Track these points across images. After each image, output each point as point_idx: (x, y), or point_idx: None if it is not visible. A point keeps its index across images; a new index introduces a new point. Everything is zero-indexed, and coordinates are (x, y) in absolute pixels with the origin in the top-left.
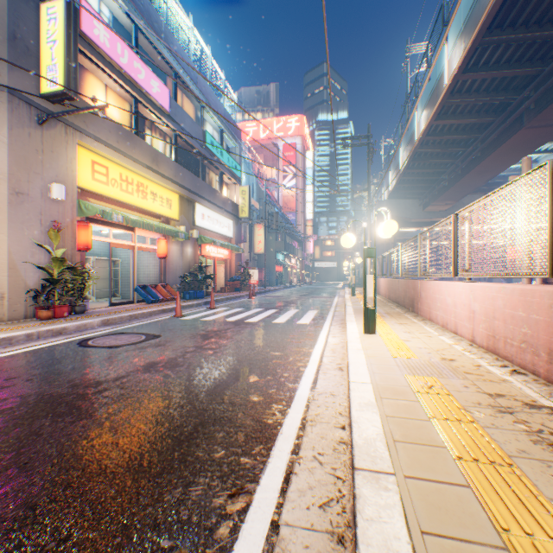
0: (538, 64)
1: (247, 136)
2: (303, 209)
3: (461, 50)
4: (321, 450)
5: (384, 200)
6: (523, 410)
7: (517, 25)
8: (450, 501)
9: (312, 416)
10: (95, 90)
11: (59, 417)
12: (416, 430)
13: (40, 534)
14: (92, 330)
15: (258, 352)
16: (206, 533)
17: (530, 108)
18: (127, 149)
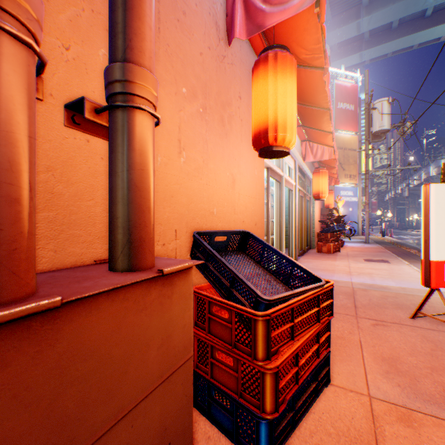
0: None
1: None
2: None
3: None
4: None
5: (434, 175)
6: None
7: None
8: None
9: None
10: None
11: None
12: None
13: None
14: None
15: None
16: None
17: None
18: None
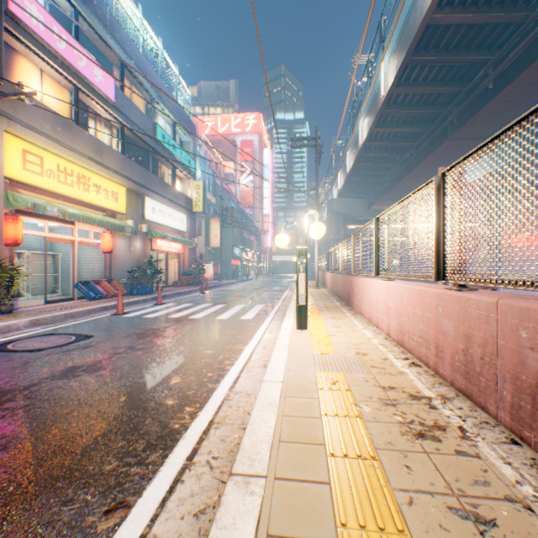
0: (458, 84)
1: (205, 131)
2: (261, 204)
3: (394, 66)
4: (217, 454)
5: (335, 198)
6: (405, 402)
7: (439, 48)
8: (306, 500)
9: (220, 418)
10: (28, 74)
11: None
12: (304, 429)
13: None
14: (16, 332)
15: (191, 350)
16: None
17: (453, 122)
18: (65, 139)
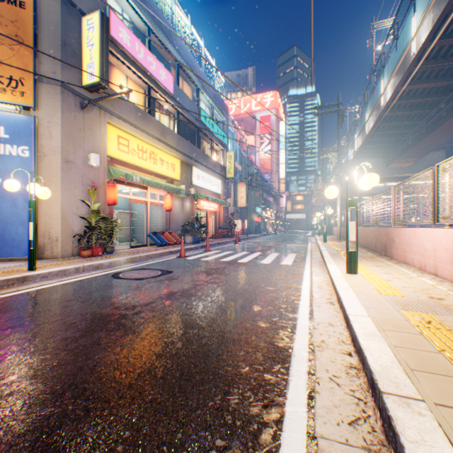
0: None
1: (230, 112)
2: (277, 170)
3: (430, 20)
4: (335, 373)
5: (350, 159)
6: None
7: None
8: None
9: (317, 343)
10: (119, 81)
11: (111, 331)
12: (429, 361)
13: (117, 424)
14: (120, 266)
15: (255, 286)
16: (251, 437)
17: None
18: (142, 126)
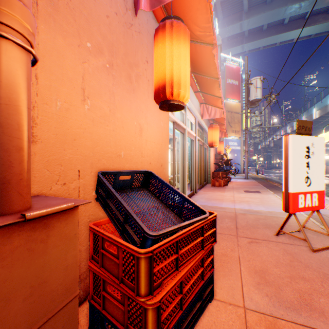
0: None
1: None
2: None
3: None
4: None
5: (289, 132)
6: None
7: None
8: None
9: None
10: None
11: None
12: None
13: None
14: None
15: None
16: None
17: None
18: None
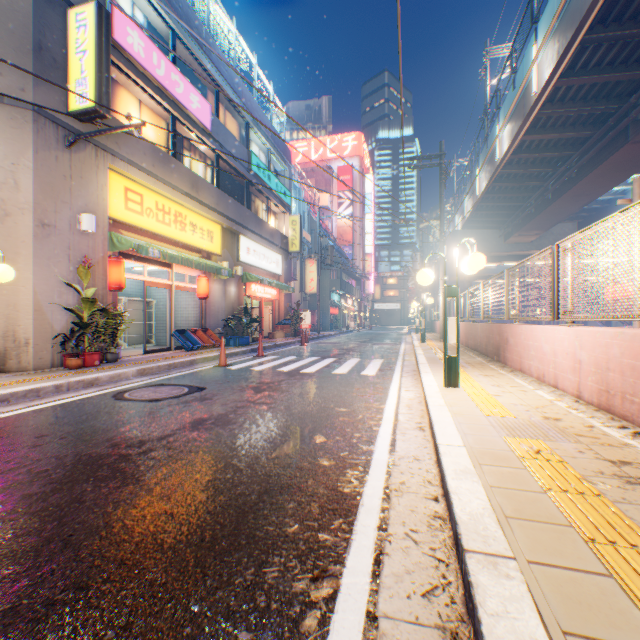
0: None
1: (296, 158)
2: (361, 242)
3: (555, 51)
4: (414, 526)
5: (458, 230)
6: None
7: (623, 19)
8: (591, 594)
9: (396, 485)
10: (128, 106)
11: (101, 482)
12: (530, 504)
13: (96, 620)
14: (126, 381)
15: (321, 407)
16: (290, 625)
17: (638, 119)
18: (164, 174)
